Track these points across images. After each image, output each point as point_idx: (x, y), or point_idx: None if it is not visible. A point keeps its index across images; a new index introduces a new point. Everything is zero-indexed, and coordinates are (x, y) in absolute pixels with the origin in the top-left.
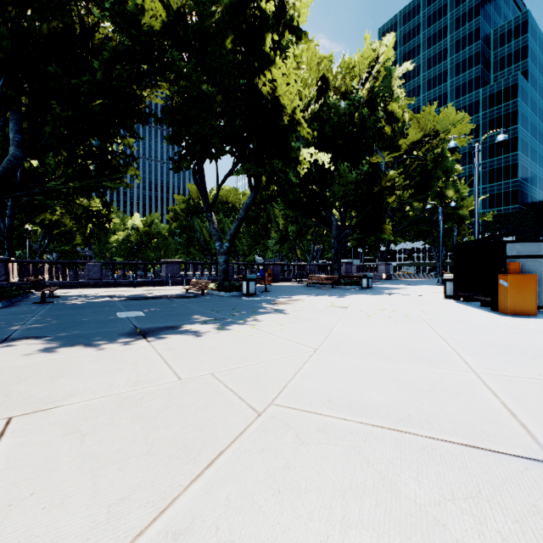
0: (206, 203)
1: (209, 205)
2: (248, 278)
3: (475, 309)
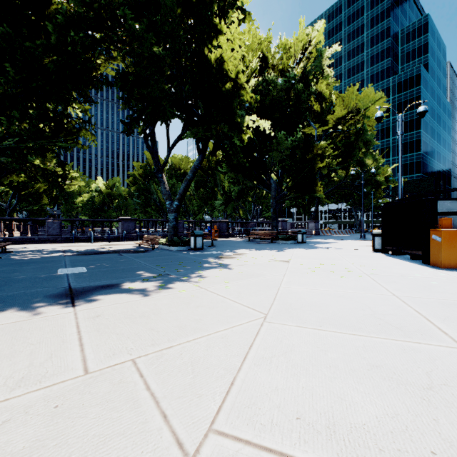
0: (157, 164)
1: (159, 167)
2: (195, 234)
3: (407, 262)
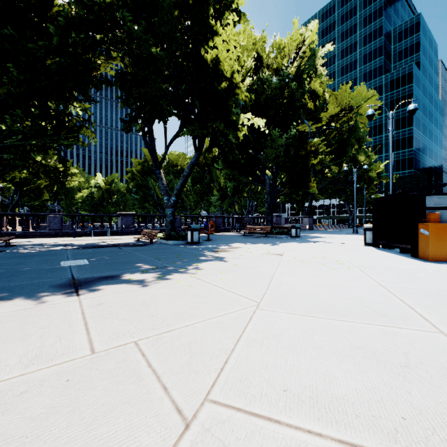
0: (155, 161)
1: (157, 163)
2: (192, 228)
3: (397, 255)
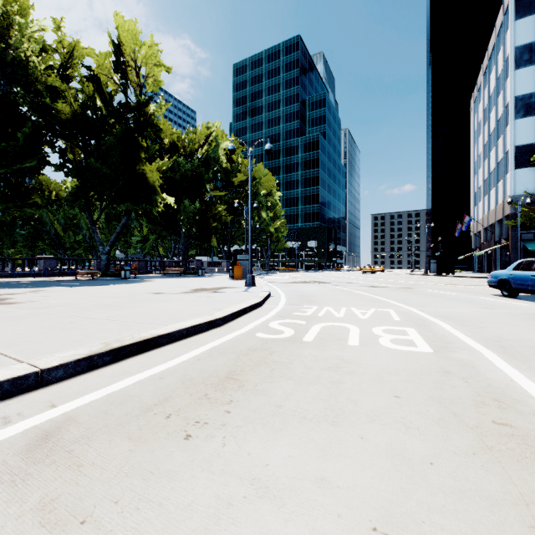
0: (93, 221)
1: (95, 222)
2: (125, 269)
3: (229, 279)
